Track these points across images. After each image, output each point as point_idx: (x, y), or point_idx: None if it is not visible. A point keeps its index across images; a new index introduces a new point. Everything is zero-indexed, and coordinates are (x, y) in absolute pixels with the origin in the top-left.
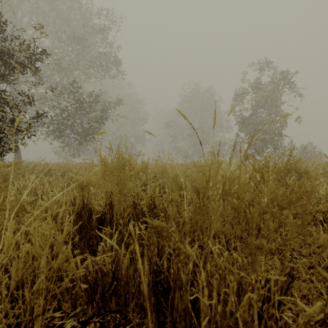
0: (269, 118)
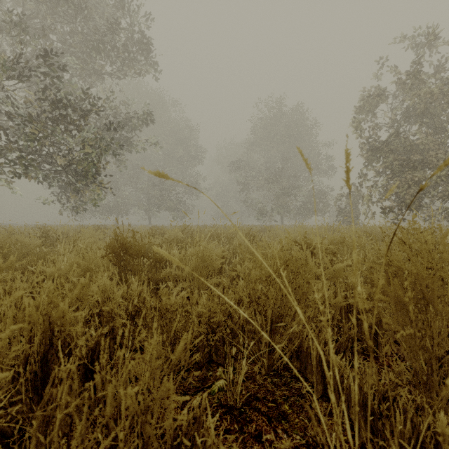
0: (433, 139)
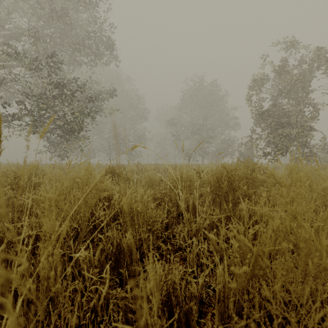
0: (295, 109)
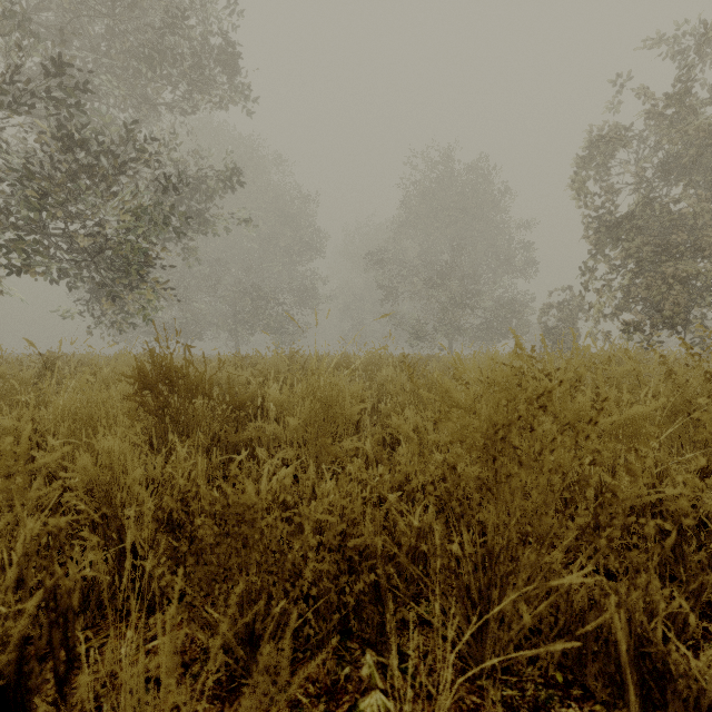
0: (711, 208)
